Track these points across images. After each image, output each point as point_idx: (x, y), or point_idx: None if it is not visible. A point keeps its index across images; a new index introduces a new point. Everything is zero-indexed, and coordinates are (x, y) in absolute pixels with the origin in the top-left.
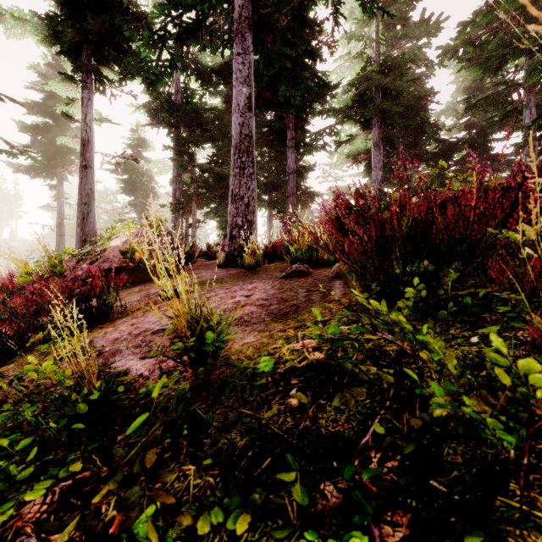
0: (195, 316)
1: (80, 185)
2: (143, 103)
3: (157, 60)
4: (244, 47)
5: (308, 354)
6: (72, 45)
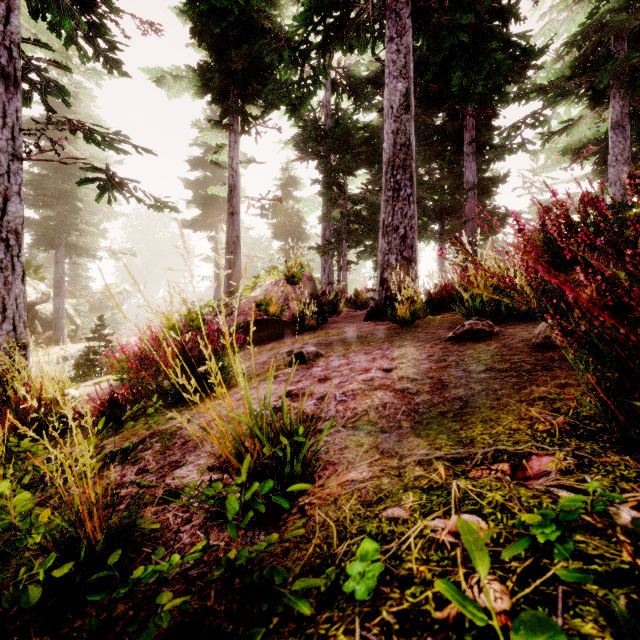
0: (256, 429)
1: (228, 234)
2: (291, 137)
3: (298, 81)
4: (399, 29)
5: (465, 579)
6: (220, 90)
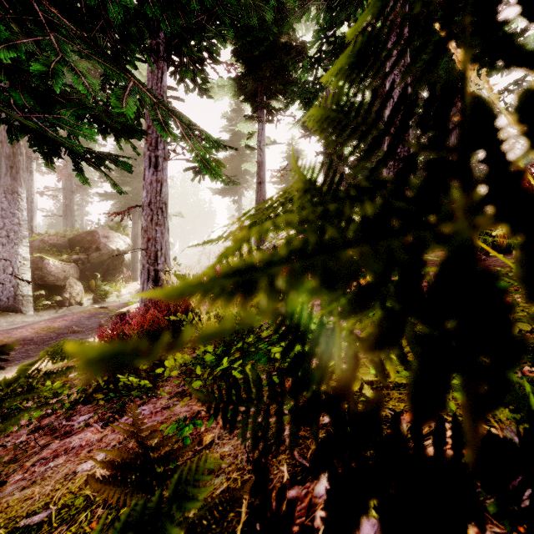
0: None
1: (257, 198)
2: (298, 119)
3: (313, 80)
4: None
5: None
6: (251, 91)
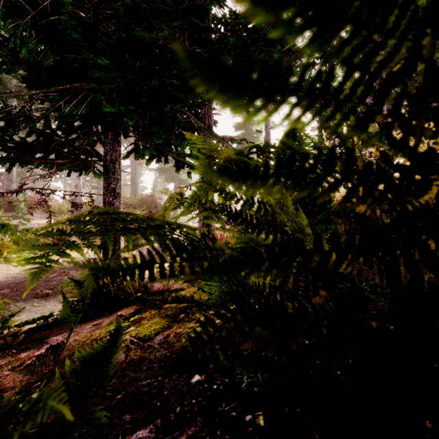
0: None
1: None
2: None
3: (308, 79)
4: None
5: None
6: None
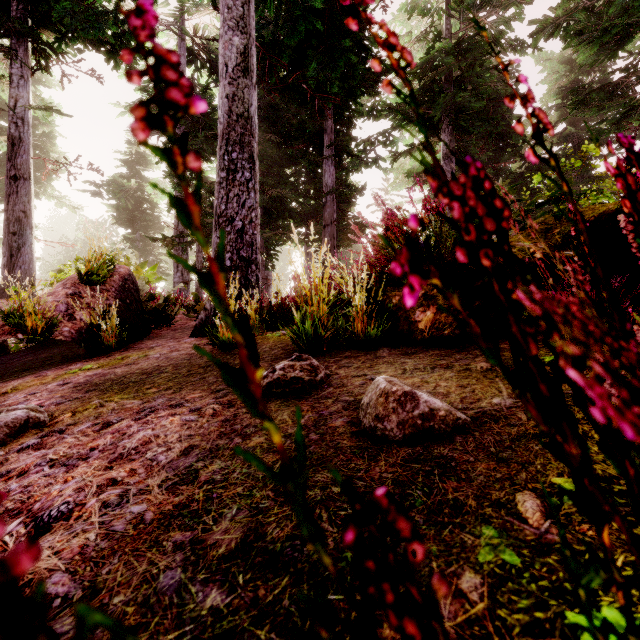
0: None
1: (7, 206)
2: (133, 102)
3: (115, 12)
4: None
5: None
6: None
